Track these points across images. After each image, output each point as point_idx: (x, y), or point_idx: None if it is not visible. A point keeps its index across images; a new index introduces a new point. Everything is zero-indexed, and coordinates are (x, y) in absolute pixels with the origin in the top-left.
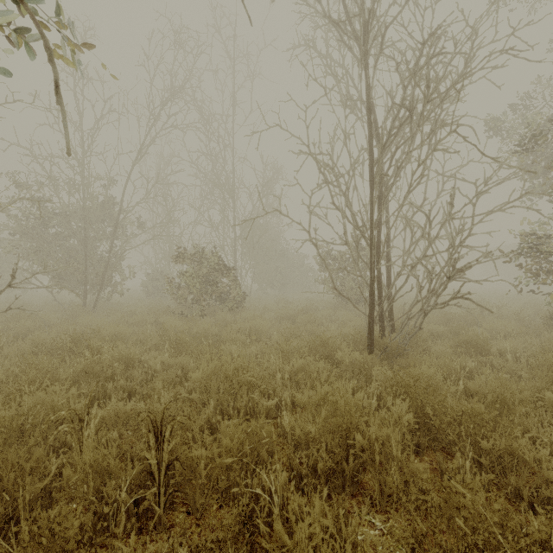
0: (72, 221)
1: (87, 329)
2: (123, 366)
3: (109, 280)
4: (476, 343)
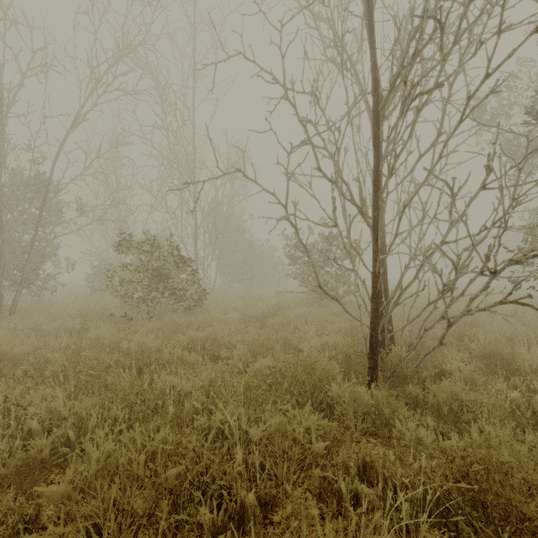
0: None
1: None
2: None
3: (37, 274)
4: (502, 357)
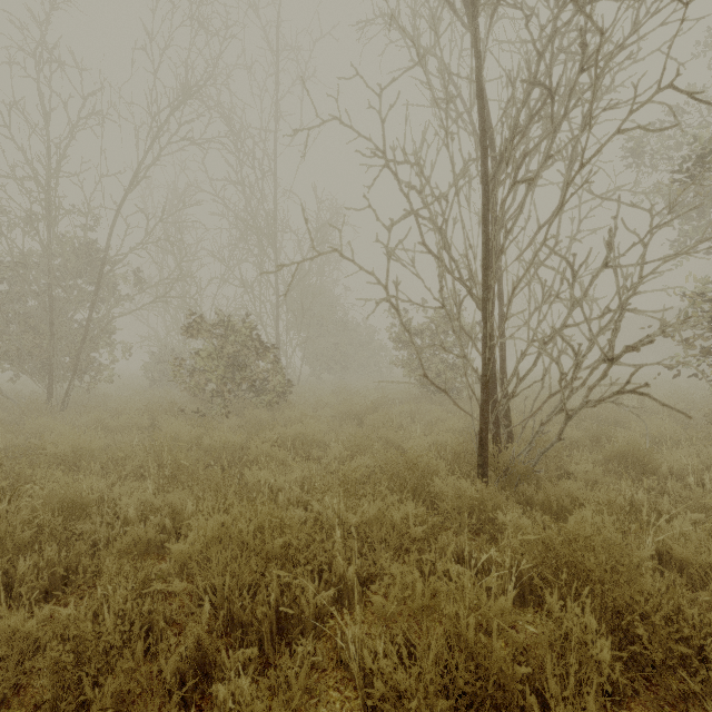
0: (28, 274)
1: (36, 441)
2: (60, 519)
3: (90, 362)
4: (636, 458)
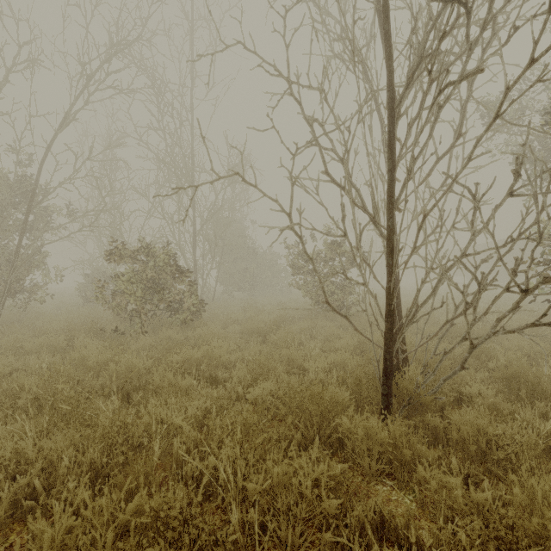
0: None
1: None
2: None
3: (23, 284)
4: (525, 380)
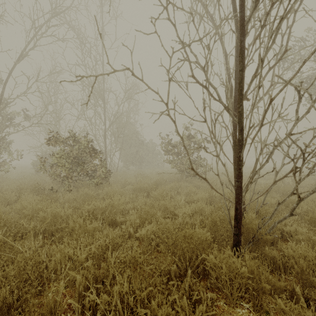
0: None
1: None
2: None
3: None
4: None
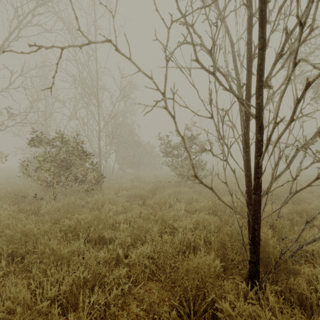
0: None
1: None
2: None
3: None
4: None
